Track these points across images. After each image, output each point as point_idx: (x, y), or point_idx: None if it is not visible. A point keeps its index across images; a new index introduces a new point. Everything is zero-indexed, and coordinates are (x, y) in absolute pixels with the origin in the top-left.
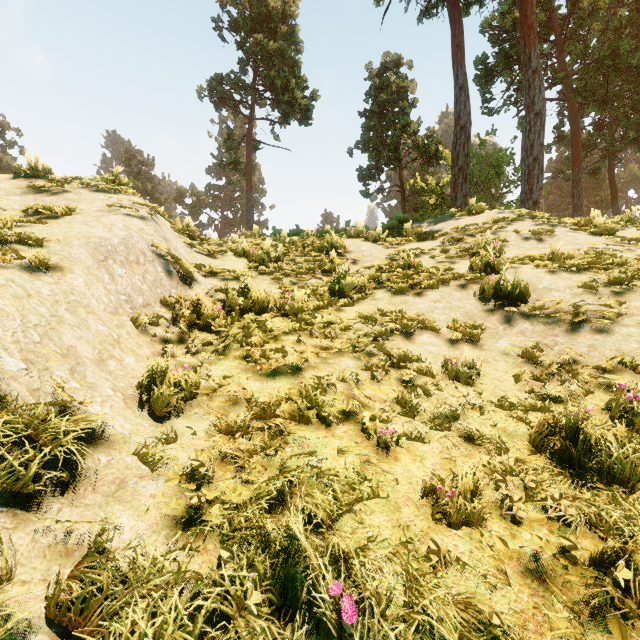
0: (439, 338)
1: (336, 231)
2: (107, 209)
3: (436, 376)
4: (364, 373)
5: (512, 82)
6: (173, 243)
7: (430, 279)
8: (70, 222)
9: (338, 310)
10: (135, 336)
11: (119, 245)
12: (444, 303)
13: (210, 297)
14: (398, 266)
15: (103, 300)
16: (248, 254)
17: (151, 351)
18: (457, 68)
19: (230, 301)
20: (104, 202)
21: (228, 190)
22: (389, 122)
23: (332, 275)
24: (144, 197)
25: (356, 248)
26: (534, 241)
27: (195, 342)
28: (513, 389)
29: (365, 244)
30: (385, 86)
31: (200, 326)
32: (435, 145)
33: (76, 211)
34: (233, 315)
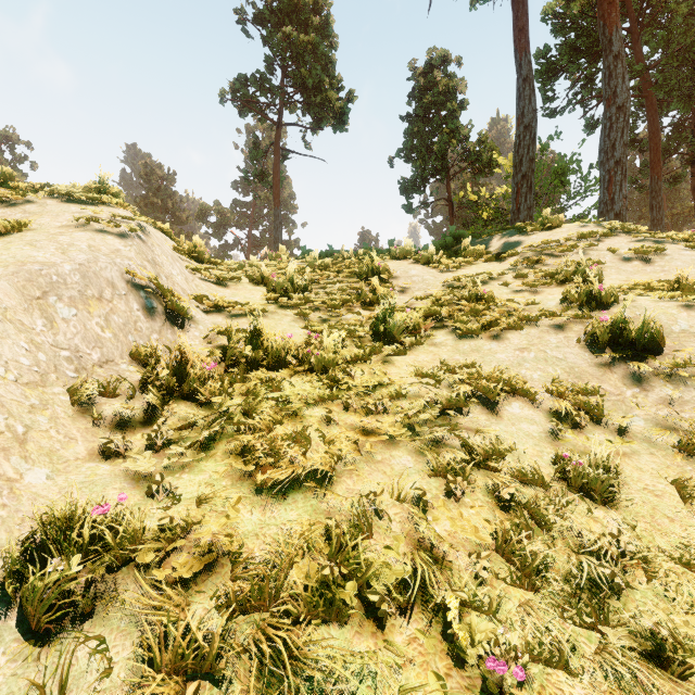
0: (536, 409)
1: (376, 251)
2: (74, 224)
3: (550, 486)
4: (432, 481)
5: (578, 78)
6: (166, 268)
7: (508, 315)
8: (11, 241)
9: (384, 361)
10: (66, 421)
11: (72, 274)
12: (535, 352)
13: (208, 343)
14: (461, 297)
15: (20, 362)
16: (267, 281)
17: (88, 447)
18: (520, 56)
19: (232, 352)
20: (74, 215)
21: (256, 207)
22: (435, 127)
23: (374, 308)
24: (164, 215)
25: (403, 272)
26: (638, 262)
27: (164, 428)
28: (686, 515)
29: (415, 267)
30: (431, 86)
31: (183, 393)
32: (488, 152)
33: (31, 227)
34: (235, 373)
